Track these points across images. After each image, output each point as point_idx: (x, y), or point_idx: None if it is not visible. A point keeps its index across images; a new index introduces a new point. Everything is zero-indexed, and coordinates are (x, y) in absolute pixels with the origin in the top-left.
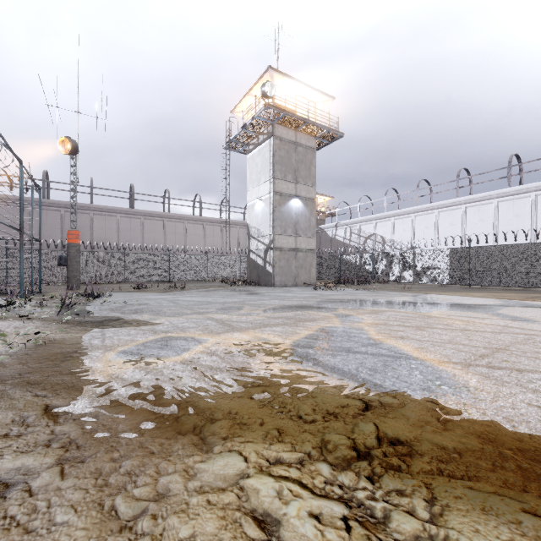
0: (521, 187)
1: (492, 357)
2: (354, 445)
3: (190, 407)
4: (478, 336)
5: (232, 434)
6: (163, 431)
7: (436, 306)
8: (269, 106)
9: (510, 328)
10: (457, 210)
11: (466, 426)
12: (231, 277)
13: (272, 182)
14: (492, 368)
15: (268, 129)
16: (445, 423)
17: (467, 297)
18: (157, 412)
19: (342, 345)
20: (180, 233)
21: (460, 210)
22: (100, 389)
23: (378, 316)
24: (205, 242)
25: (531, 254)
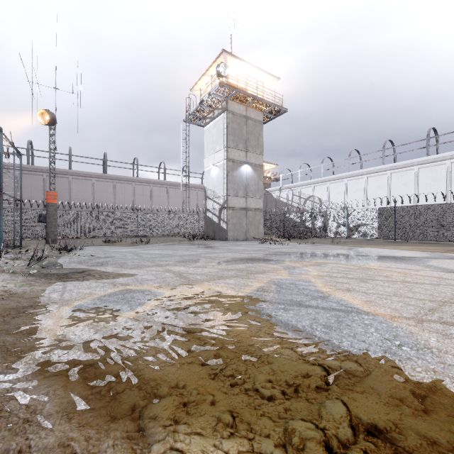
0: (438, 155)
1: (441, 312)
2: (325, 439)
3: (134, 378)
4: (419, 288)
5: (177, 421)
6: (95, 416)
7: (372, 258)
8: (223, 84)
9: (445, 280)
10: (383, 175)
11: (448, 405)
12: (190, 233)
13: (226, 150)
14: (446, 325)
15: (222, 105)
16: (421, 399)
17: (395, 250)
18: (95, 384)
19: (293, 298)
20: (147, 195)
21: (385, 175)
22: (40, 353)
23: (322, 268)
24: (169, 202)
25: (448, 213)
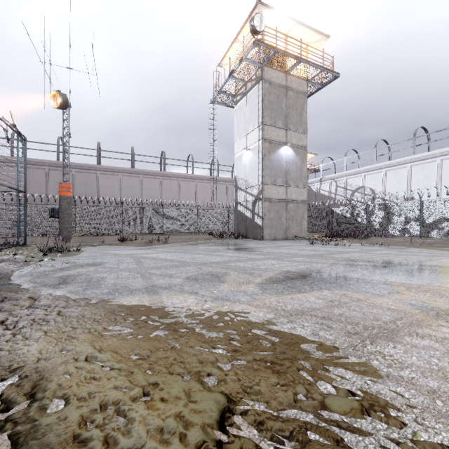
0: None
1: None
2: None
3: None
4: None
5: None
6: None
7: None
8: (258, 42)
9: None
10: None
11: None
12: (219, 230)
13: (261, 128)
14: None
15: (256, 74)
16: None
17: None
18: None
19: None
20: (174, 190)
21: None
22: None
23: None
24: (197, 197)
25: None
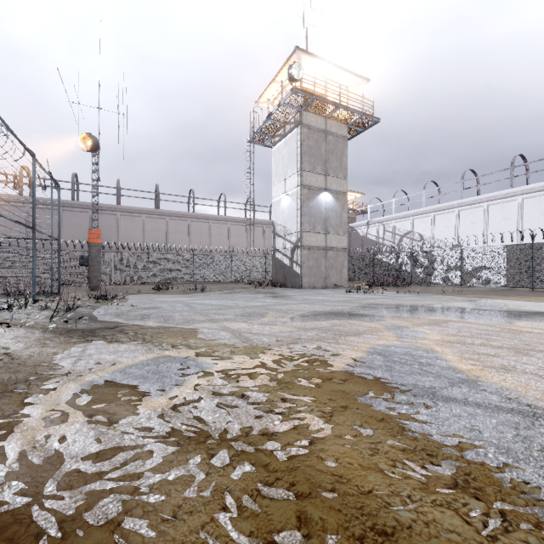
0: None
1: None
2: None
3: None
4: None
5: None
6: None
7: (513, 315)
8: (296, 90)
9: None
10: (512, 202)
11: None
12: (256, 278)
13: (300, 174)
14: None
15: (295, 118)
16: None
17: (542, 302)
18: None
19: (417, 381)
20: (204, 233)
21: (515, 202)
22: None
23: (444, 329)
24: (230, 242)
25: None
